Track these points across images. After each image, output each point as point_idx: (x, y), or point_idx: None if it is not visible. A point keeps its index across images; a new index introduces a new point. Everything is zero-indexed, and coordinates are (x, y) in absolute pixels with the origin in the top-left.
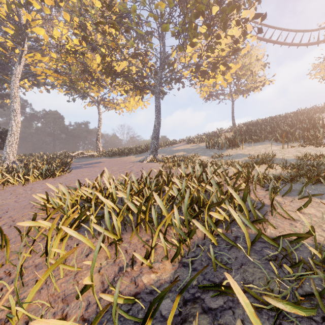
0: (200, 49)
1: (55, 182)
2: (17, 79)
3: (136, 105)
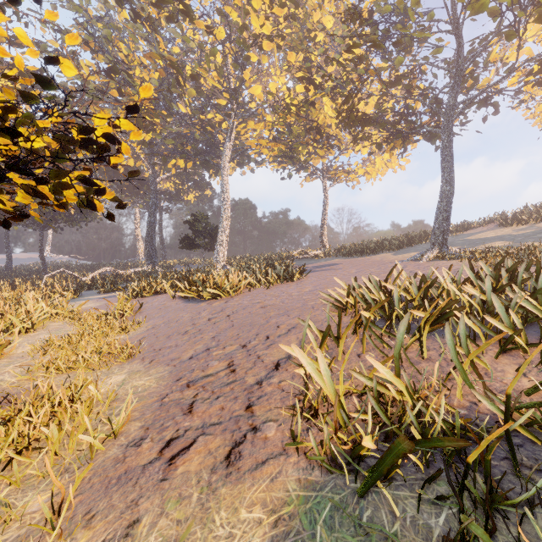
0: None
1: (302, 286)
2: (227, 161)
3: (385, 167)
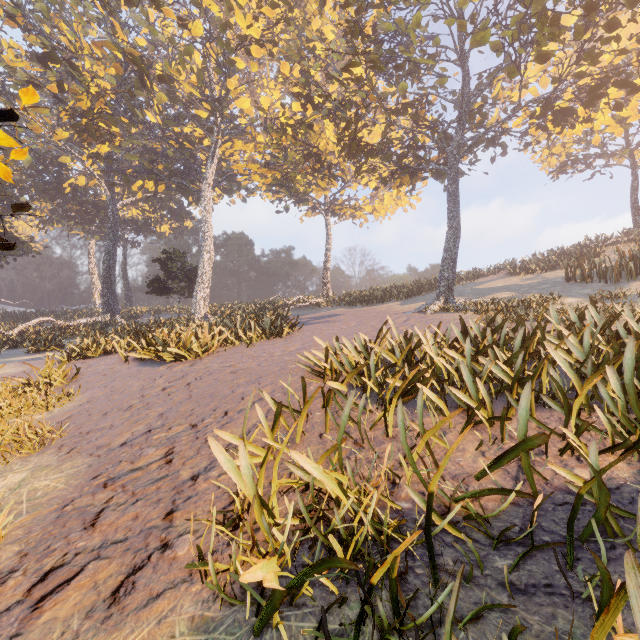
0: (561, 64)
1: (290, 343)
2: (209, 186)
3: (395, 205)
